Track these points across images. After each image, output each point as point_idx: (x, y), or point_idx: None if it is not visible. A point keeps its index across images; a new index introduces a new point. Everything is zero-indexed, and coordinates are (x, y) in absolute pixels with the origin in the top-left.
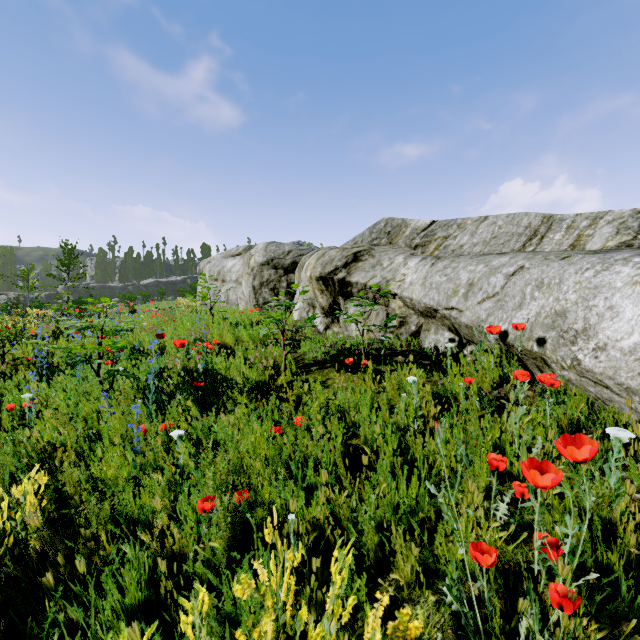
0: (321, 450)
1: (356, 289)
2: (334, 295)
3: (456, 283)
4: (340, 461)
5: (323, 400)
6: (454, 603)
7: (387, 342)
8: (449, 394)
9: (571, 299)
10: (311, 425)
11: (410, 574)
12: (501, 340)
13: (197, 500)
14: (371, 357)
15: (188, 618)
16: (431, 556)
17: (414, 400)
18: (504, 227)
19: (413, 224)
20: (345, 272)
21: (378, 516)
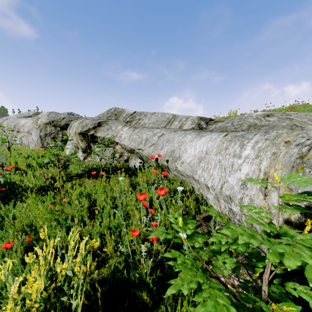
0: (77, 212)
1: (99, 139)
2: (88, 142)
3: (141, 139)
4: (86, 215)
5: (79, 191)
6: (122, 249)
7: (114, 164)
8: (137, 184)
9: (176, 146)
10: (71, 201)
11: (111, 249)
12: (156, 161)
13: (2, 244)
14: (106, 171)
15: (2, 271)
16: (119, 240)
17: (121, 187)
18: (160, 117)
19: (127, 112)
20: (94, 131)
21: (99, 231)
